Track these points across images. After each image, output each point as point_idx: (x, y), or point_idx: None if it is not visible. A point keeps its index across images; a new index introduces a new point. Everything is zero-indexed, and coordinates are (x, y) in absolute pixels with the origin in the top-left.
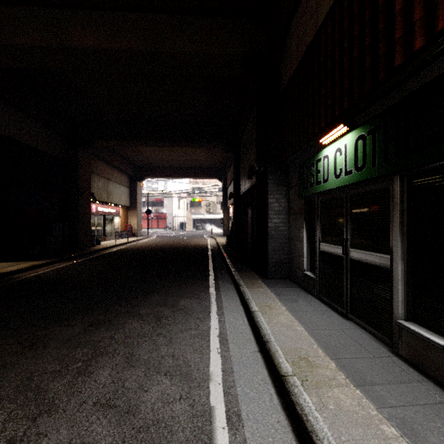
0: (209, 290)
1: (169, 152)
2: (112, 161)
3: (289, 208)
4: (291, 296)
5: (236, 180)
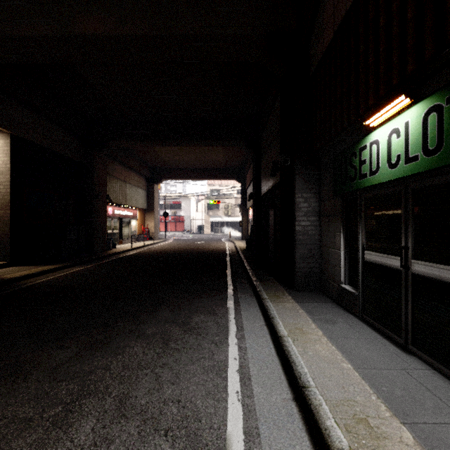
0: (227, 303)
1: (186, 153)
2: (129, 163)
3: (320, 209)
4: (327, 315)
5: (256, 180)
